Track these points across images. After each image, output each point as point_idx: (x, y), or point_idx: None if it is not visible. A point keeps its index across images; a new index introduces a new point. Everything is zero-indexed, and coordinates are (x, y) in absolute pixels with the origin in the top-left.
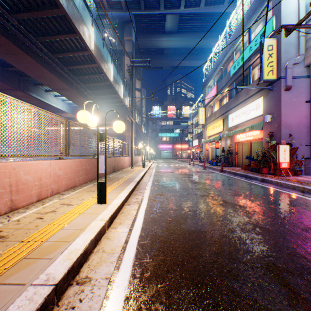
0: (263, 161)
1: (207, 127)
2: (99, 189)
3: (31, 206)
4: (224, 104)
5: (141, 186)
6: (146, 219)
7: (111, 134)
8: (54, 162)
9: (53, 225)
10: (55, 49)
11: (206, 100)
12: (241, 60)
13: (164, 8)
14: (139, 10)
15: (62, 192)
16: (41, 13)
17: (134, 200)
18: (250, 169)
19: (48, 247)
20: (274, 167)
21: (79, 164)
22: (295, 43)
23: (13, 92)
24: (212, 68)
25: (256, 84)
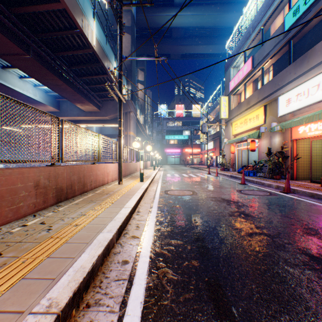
0: None
1: (233, 121)
2: None
3: None
4: (269, 81)
5: None
6: None
7: (108, 136)
8: None
9: None
10: None
11: (231, 85)
12: None
13: None
14: None
15: None
16: None
17: None
18: None
19: None
20: None
21: None
22: None
23: None
24: (243, 36)
25: None
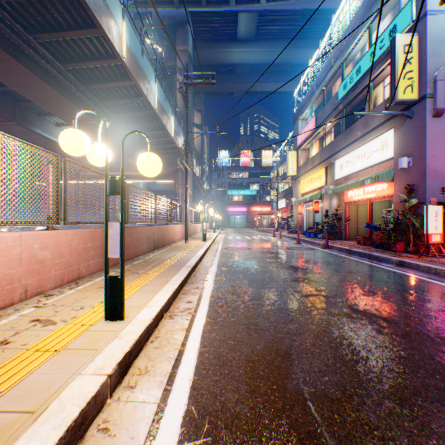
0: (394, 232)
1: (301, 179)
2: (109, 290)
3: None
4: (328, 144)
5: (199, 275)
6: (203, 357)
7: (157, 192)
8: (30, 235)
9: None
10: (65, 55)
11: (299, 140)
12: (357, 74)
13: (236, 2)
14: (198, 5)
15: (50, 291)
16: None
17: (183, 305)
18: (373, 244)
19: None
20: (416, 241)
21: (89, 238)
22: None
23: (5, 125)
24: (308, 91)
25: (385, 107)
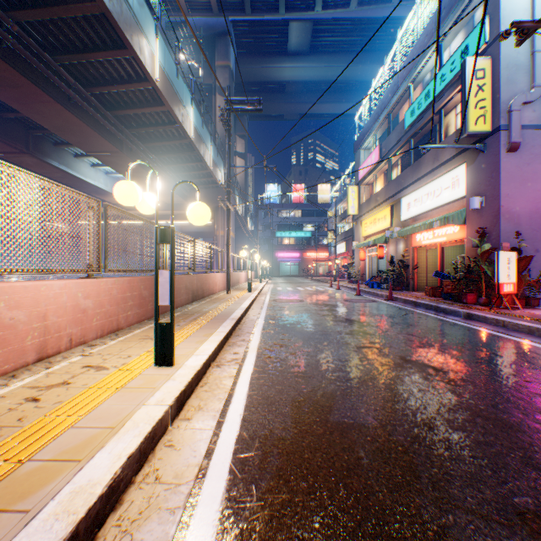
0: (466, 281)
1: (363, 220)
2: (159, 337)
3: (23, 371)
4: (394, 179)
5: (244, 328)
6: (252, 398)
7: (192, 234)
8: (75, 284)
9: (54, 418)
10: (89, 78)
11: (360, 173)
12: (425, 99)
13: (286, 10)
14: (241, 13)
15: (92, 341)
16: (61, 10)
17: (229, 356)
18: (442, 295)
19: (30, 476)
20: (488, 292)
21: (128, 287)
22: (526, 65)
23: (16, 157)
24: (372, 116)
25: (455, 140)
